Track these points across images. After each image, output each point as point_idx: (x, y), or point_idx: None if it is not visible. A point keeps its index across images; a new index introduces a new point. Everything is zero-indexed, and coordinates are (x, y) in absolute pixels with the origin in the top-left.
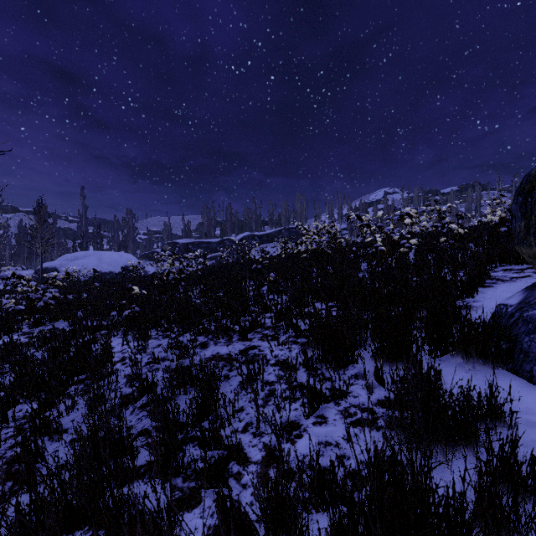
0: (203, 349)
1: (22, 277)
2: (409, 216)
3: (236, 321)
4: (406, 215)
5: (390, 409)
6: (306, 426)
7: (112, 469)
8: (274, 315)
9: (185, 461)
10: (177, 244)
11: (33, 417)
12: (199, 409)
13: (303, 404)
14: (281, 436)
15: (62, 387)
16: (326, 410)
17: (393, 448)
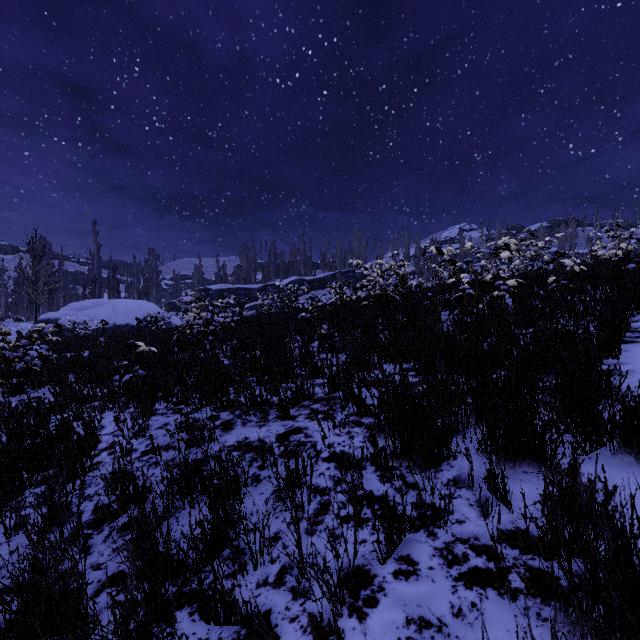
0: (226, 432)
1: None
2: (508, 248)
3: (275, 390)
4: (502, 248)
5: (527, 551)
6: (383, 580)
7: None
8: (327, 382)
9: None
10: (210, 290)
11: None
12: (206, 542)
13: (377, 538)
14: (341, 602)
15: None
16: (413, 547)
17: None
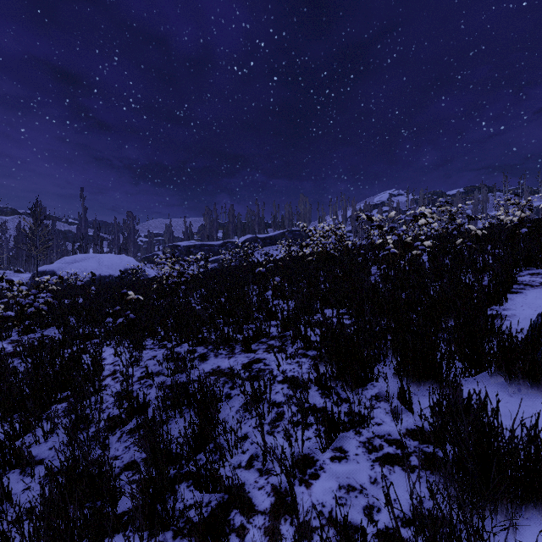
0: (203, 362)
1: (11, 281)
2: (424, 216)
3: (239, 329)
4: (420, 215)
5: (424, 442)
6: (323, 462)
7: (88, 519)
8: (280, 323)
9: (177, 506)
10: (179, 246)
11: (2, 447)
12: (196, 439)
13: (318, 434)
14: (293, 476)
15: (39, 409)
16: (345, 441)
17: (450, 518)
